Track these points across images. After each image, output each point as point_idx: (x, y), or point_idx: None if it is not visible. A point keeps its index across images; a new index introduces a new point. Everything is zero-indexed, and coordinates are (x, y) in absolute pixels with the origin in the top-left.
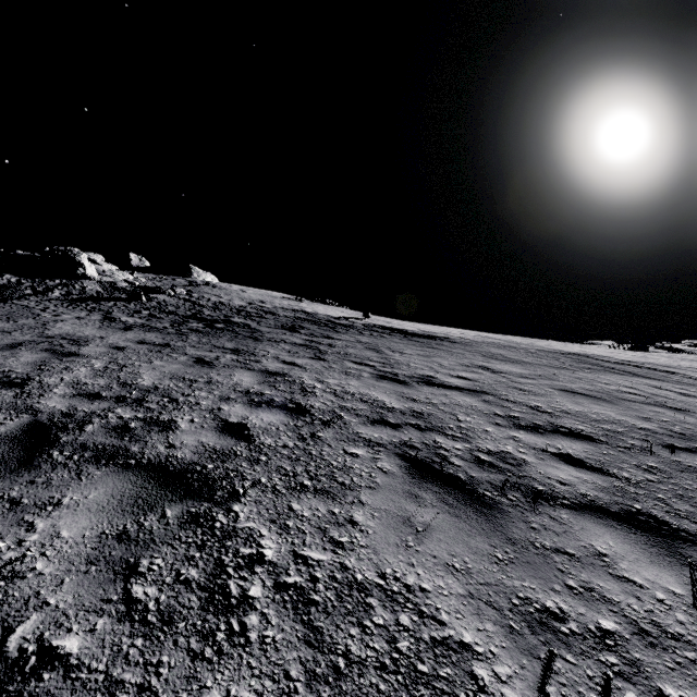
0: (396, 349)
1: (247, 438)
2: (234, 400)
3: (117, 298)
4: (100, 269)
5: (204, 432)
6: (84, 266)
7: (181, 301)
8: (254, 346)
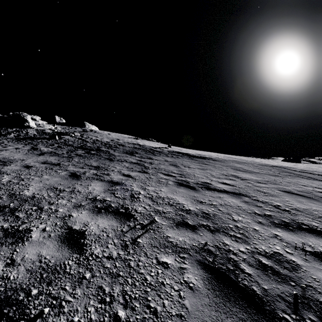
0: (186, 165)
1: (81, 248)
2: (83, 206)
3: (43, 138)
4: (37, 123)
5: (47, 243)
6: (28, 121)
7: (76, 139)
8: (108, 164)
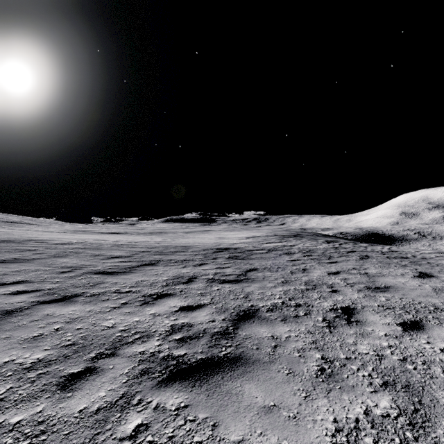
0: None
1: None
2: None
3: None
4: None
5: None
6: None
7: None
8: None
